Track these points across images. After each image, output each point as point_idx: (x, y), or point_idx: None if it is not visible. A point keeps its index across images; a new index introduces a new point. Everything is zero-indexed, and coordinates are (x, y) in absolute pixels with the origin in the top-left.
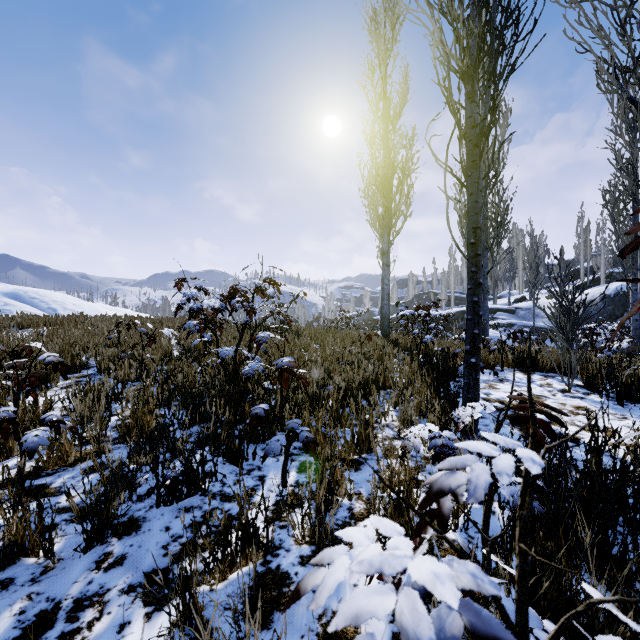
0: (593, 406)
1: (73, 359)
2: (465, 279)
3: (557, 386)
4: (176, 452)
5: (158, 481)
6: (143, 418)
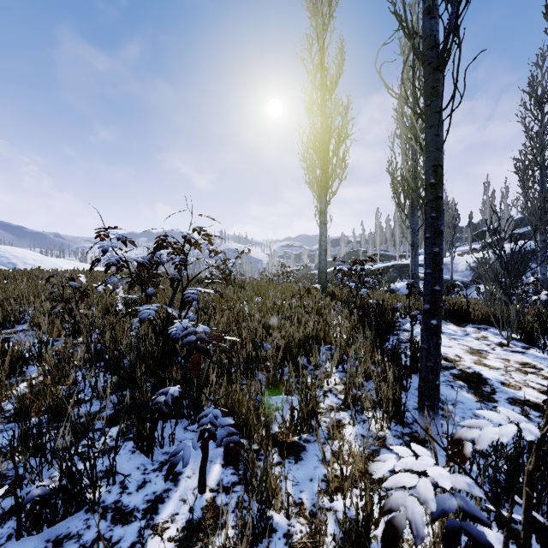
0: (538, 362)
1: (9, 314)
2: (389, 239)
3: (493, 339)
4: (79, 434)
5: (19, 501)
6: (45, 390)
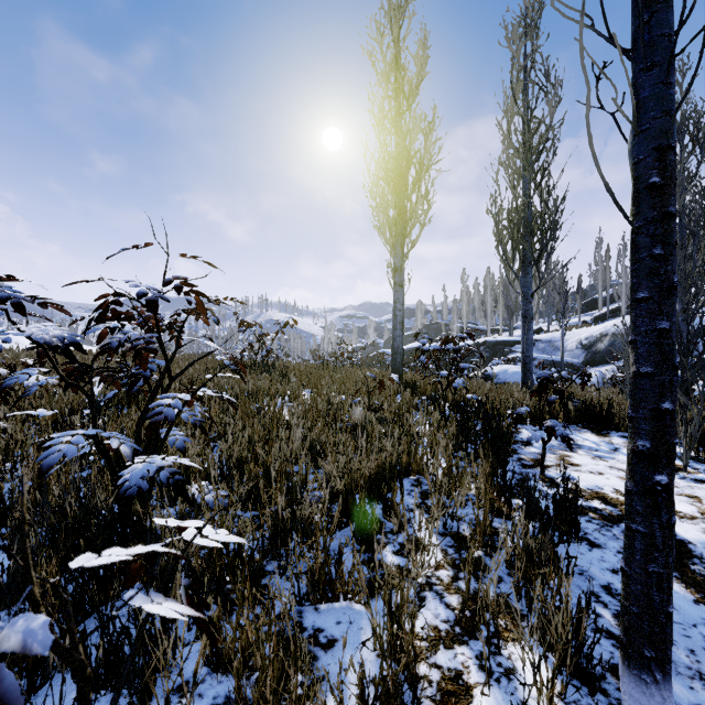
0: None
1: None
2: (477, 308)
3: None
4: None
5: None
6: None
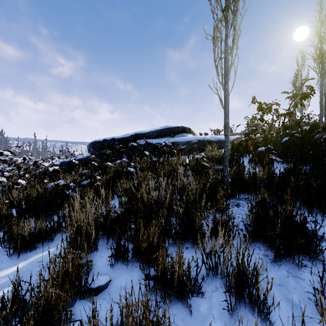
0: None
1: None
2: None
3: None
4: None
5: None
6: None
